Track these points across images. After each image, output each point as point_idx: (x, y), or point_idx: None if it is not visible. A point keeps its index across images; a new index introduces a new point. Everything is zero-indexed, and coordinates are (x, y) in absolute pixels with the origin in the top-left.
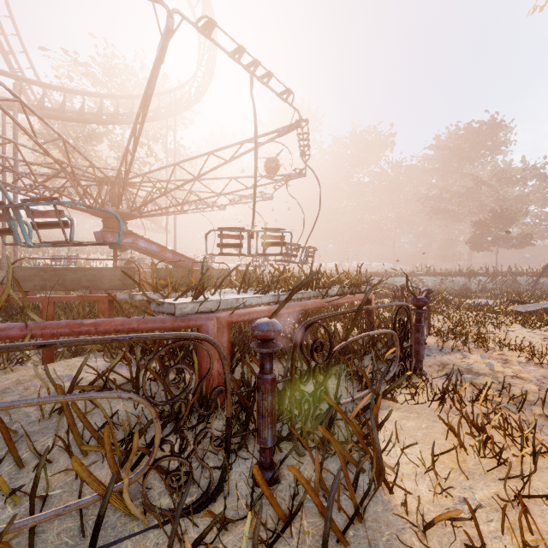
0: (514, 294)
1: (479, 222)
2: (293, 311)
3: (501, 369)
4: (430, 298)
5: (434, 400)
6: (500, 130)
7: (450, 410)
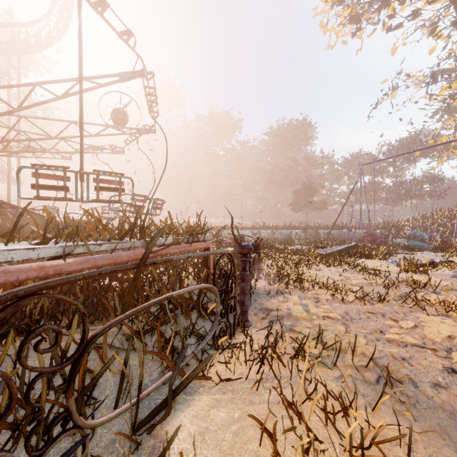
0: (318, 242)
1: (296, 191)
2: (93, 266)
3: (315, 310)
4: (264, 246)
5: (254, 364)
6: (309, 128)
7: (270, 377)
